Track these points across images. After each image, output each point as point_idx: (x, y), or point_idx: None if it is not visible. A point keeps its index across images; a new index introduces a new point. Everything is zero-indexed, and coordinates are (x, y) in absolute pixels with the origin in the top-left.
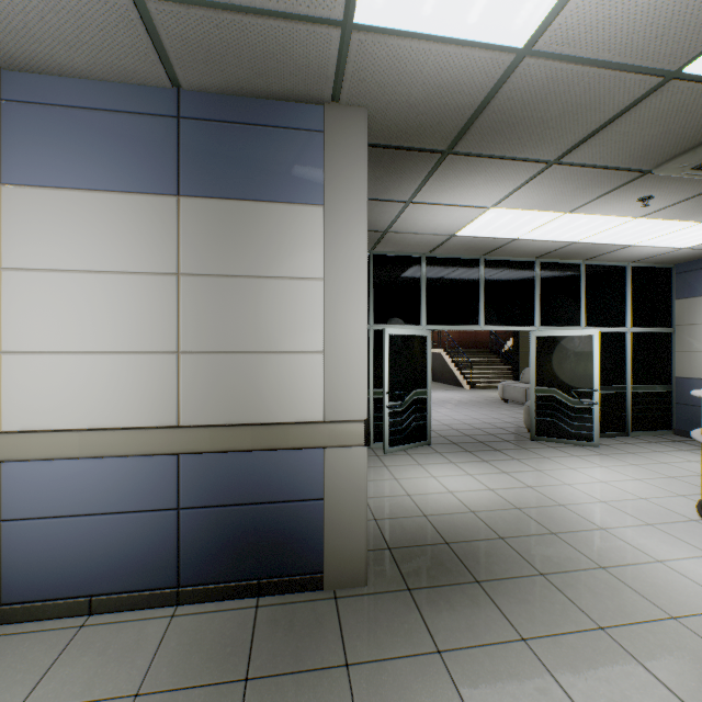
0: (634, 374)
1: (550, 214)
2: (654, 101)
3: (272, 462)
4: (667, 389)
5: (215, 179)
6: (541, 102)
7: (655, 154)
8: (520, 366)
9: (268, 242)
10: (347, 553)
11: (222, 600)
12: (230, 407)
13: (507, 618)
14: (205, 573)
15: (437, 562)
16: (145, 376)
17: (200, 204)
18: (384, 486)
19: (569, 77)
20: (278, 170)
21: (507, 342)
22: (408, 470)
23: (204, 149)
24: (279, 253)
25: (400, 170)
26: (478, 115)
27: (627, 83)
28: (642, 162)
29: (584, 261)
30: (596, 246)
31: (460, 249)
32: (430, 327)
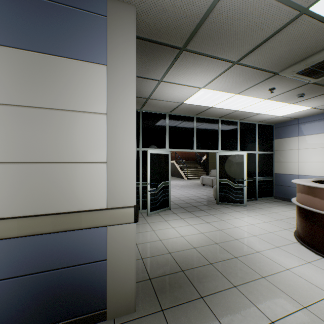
0: (259, 172)
1: (229, 94)
2: (291, 28)
3: (69, 238)
4: (271, 179)
5: (22, 35)
6: (236, 19)
7: (282, 63)
8: (209, 169)
9: (66, 86)
10: (122, 293)
11: None
12: (35, 202)
13: (221, 323)
14: None
15: (178, 285)
16: None
17: (9, 52)
18: (147, 235)
19: (254, 2)
20: (73, 37)
21: (202, 158)
22: (160, 224)
23: (13, 12)
24: (74, 94)
25: (156, 58)
26: (202, 24)
27: (282, 13)
28: (275, 68)
29: (239, 120)
30: (245, 113)
31: (185, 111)
32: (170, 150)
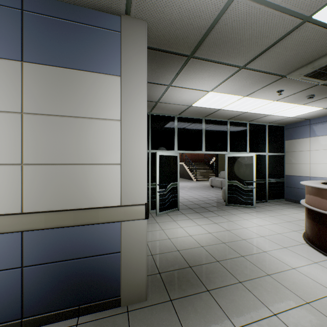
0: (269, 174)
1: (237, 96)
2: (295, 34)
3: (88, 232)
4: (282, 180)
5: (49, 53)
6: (241, 29)
7: (289, 66)
8: (218, 170)
9: (85, 96)
10: (135, 283)
11: (53, 322)
12: (60, 199)
13: (226, 314)
14: (42, 306)
15: (185, 279)
16: None
17: (38, 68)
18: (156, 234)
19: (258, 13)
20: (91, 52)
21: (212, 159)
22: (169, 224)
23: (41, 33)
24: (92, 103)
25: (165, 65)
26: (208, 34)
27: (285, 21)
28: (282, 71)
29: (248, 122)
30: (255, 114)
31: (193, 113)
32: (179, 151)
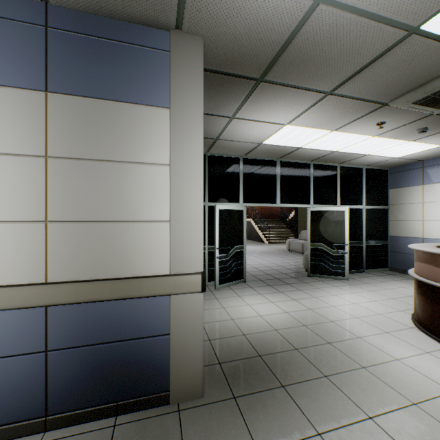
0: (367, 234)
1: (322, 131)
2: (398, 50)
3: (128, 308)
4: (385, 243)
5: (79, 80)
6: (326, 44)
7: (392, 91)
8: (299, 229)
9: (124, 134)
10: (188, 374)
11: (85, 422)
12: (93, 265)
13: (306, 416)
14: (71, 401)
15: (253, 372)
16: (15, 242)
17: (66, 100)
18: (215, 313)
19: (348, 24)
20: (133, 78)
21: (290, 215)
22: (231, 300)
23: (70, 55)
24: (134, 143)
25: (227, 92)
26: (283, 51)
27: (385, 34)
28: (383, 97)
29: (339, 164)
30: (347, 154)
31: (264, 153)
32: (245, 204)
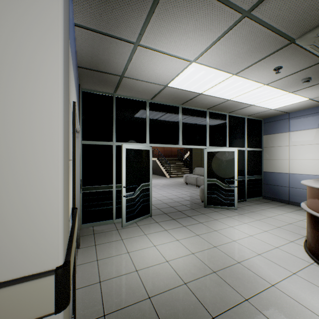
0: (248, 170)
1: (225, 74)
2: None
3: None
4: (260, 177)
5: None
6: None
7: (308, 20)
8: (193, 167)
9: None
10: None
11: None
12: None
13: None
14: None
15: None
16: None
17: None
18: (118, 262)
19: None
20: None
21: (185, 155)
22: (137, 241)
23: None
24: None
25: None
26: None
27: None
28: (296, 29)
29: (228, 113)
30: (237, 103)
31: (169, 98)
32: (152, 145)
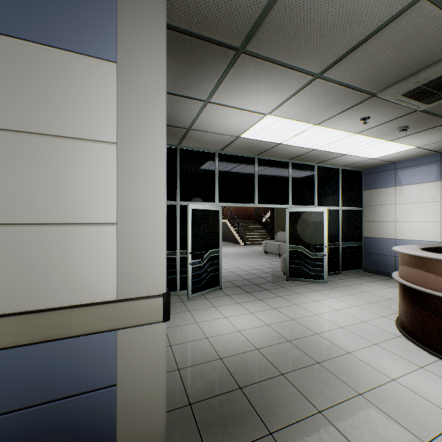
0: (343, 235)
1: (305, 125)
2: (402, 22)
3: (50, 354)
4: (360, 244)
5: None
6: (324, 2)
7: (384, 78)
8: (275, 231)
9: (43, 93)
10: (144, 438)
11: None
12: None
13: None
14: None
15: (233, 414)
16: None
17: None
18: (187, 331)
19: None
20: (57, 10)
21: (265, 216)
22: (206, 312)
23: None
24: (59, 108)
25: (200, 65)
26: (271, 8)
27: None
28: (373, 86)
29: (317, 164)
30: (326, 153)
31: (242, 149)
32: (221, 204)
